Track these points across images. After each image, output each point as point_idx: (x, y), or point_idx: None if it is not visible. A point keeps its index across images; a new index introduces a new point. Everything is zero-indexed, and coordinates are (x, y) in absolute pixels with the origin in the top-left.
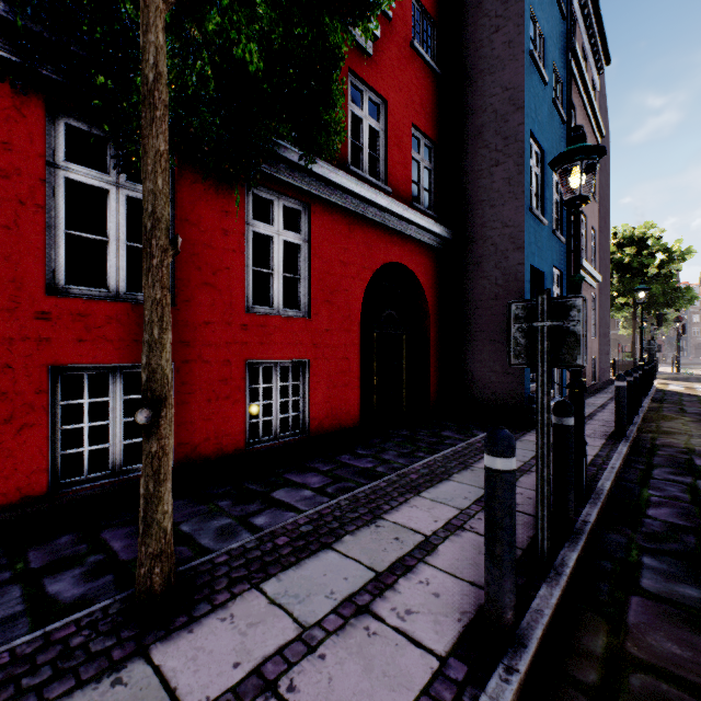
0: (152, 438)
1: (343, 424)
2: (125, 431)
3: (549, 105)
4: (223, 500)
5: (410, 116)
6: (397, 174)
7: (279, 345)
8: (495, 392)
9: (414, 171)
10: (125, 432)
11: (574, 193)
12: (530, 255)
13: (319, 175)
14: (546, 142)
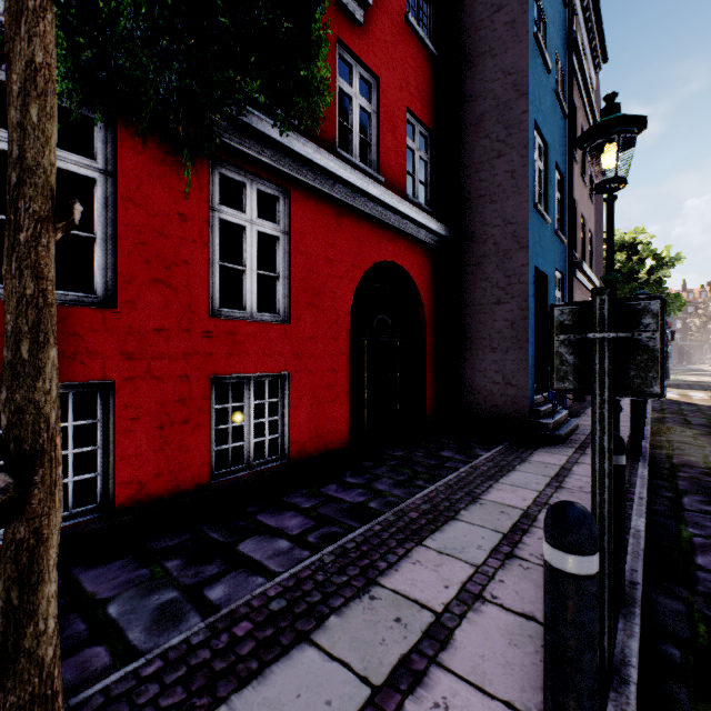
0: (17, 518)
1: (329, 446)
2: (74, 454)
3: (552, 96)
4: (174, 557)
5: (404, 99)
6: (390, 163)
7: (253, 356)
8: (497, 405)
9: (408, 163)
10: (73, 456)
11: (605, 176)
12: (534, 256)
13: (301, 156)
14: (549, 135)
